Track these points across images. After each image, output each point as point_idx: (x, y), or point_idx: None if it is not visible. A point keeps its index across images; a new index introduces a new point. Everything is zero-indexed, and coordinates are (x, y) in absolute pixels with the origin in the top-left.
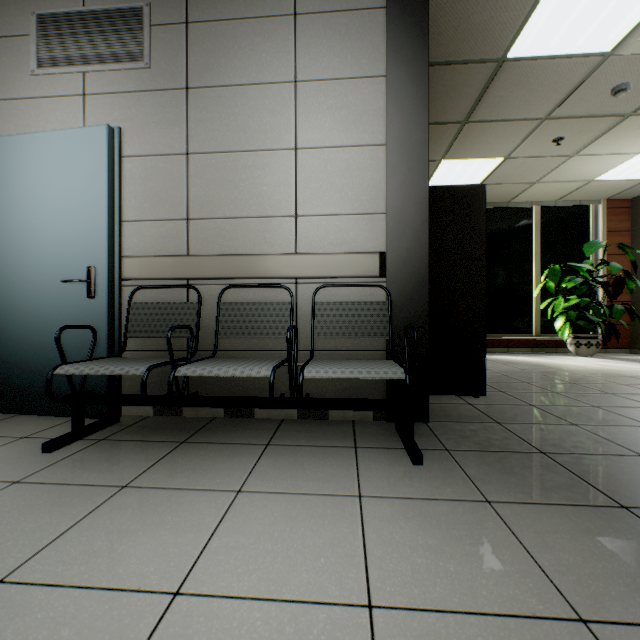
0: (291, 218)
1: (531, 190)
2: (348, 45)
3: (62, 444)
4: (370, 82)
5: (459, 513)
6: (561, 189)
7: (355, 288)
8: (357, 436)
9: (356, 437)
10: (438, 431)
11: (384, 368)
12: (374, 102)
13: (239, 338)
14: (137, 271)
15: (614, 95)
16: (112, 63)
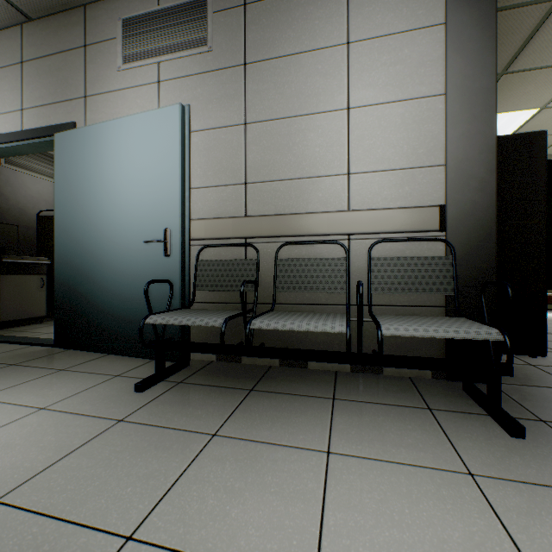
0: (343, 176)
1: None
2: None
3: (149, 385)
4: (427, 32)
5: None
6: None
7: (411, 243)
8: (424, 395)
9: (423, 397)
10: (515, 396)
11: (472, 327)
12: (432, 52)
13: (292, 292)
14: (202, 232)
15: None
16: (181, 51)
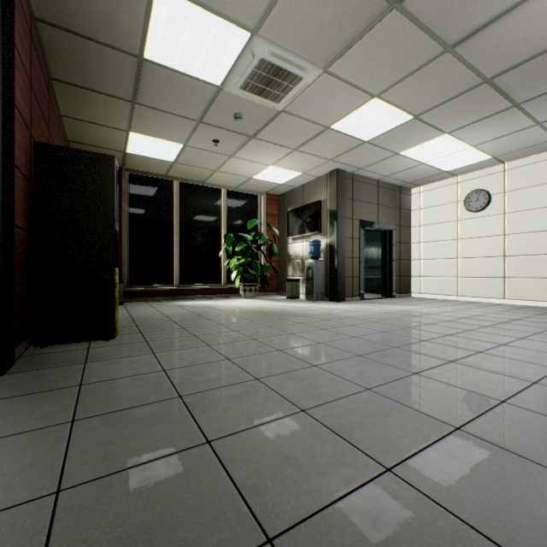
0: None
1: (216, 176)
2: None
3: None
4: None
5: None
6: (236, 180)
7: None
8: None
9: None
10: None
11: None
12: None
13: None
14: None
15: (235, 119)
16: None
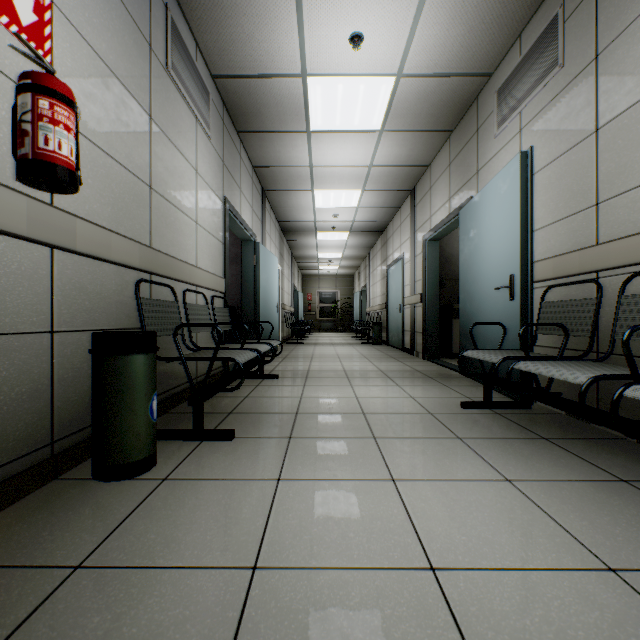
0: None
1: None
2: None
3: (471, 406)
4: None
5: None
6: None
7: None
8: None
9: None
10: None
11: None
12: None
13: None
14: (549, 271)
15: None
16: (535, 88)
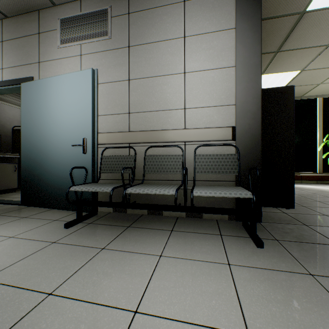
0: (182, 110)
1: (317, 88)
2: (213, 13)
3: (72, 224)
4: (226, 32)
5: (293, 280)
6: None
7: (217, 146)
8: (220, 228)
9: (220, 229)
10: (268, 228)
11: (239, 191)
12: (228, 43)
13: (155, 173)
14: (105, 140)
15: None
16: (93, 38)
